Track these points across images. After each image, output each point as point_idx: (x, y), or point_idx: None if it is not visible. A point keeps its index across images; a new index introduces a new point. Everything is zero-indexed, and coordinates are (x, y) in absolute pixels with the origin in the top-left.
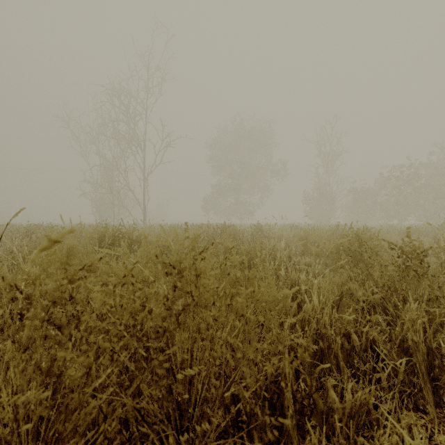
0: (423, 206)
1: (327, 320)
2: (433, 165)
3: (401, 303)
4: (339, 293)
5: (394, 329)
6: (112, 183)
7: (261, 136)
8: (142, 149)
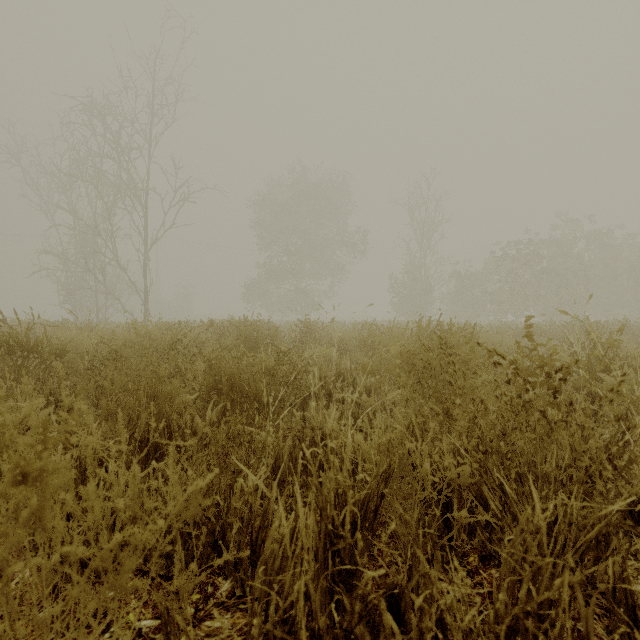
0: (545, 298)
1: (301, 593)
2: (557, 242)
3: (513, 488)
4: (383, 469)
5: (500, 539)
6: (94, 256)
7: (331, 194)
8: (141, 204)
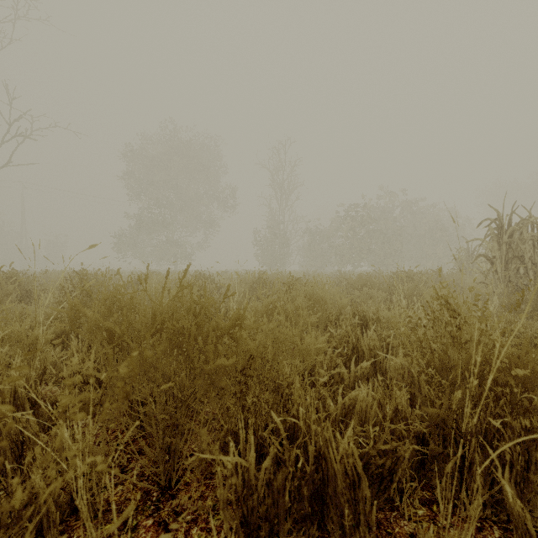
0: (375, 251)
1: None
2: (383, 208)
3: None
4: None
5: None
6: None
7: (202, 154)
8: None
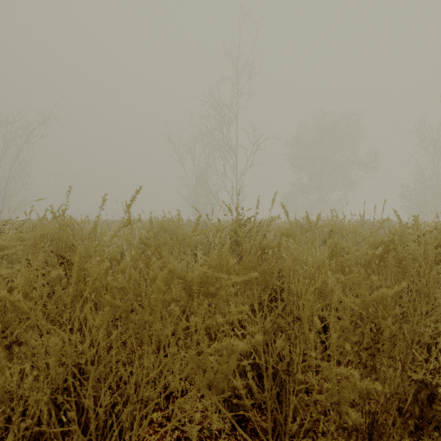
0: None
1: None
2: None
3: None
4: None
5: None
6: (207, 185)
7: (345, 129)
8: (234, 155)
